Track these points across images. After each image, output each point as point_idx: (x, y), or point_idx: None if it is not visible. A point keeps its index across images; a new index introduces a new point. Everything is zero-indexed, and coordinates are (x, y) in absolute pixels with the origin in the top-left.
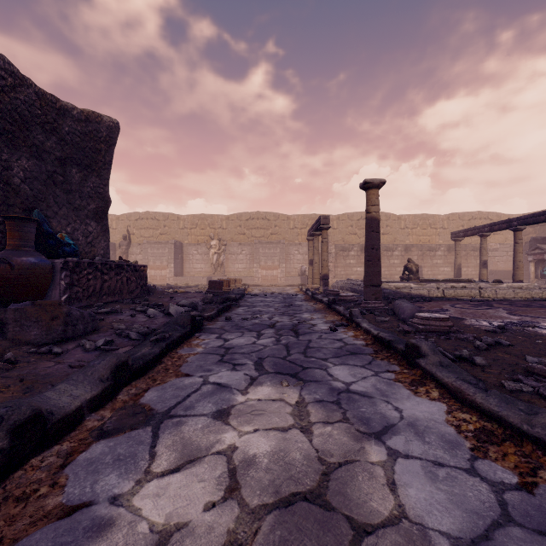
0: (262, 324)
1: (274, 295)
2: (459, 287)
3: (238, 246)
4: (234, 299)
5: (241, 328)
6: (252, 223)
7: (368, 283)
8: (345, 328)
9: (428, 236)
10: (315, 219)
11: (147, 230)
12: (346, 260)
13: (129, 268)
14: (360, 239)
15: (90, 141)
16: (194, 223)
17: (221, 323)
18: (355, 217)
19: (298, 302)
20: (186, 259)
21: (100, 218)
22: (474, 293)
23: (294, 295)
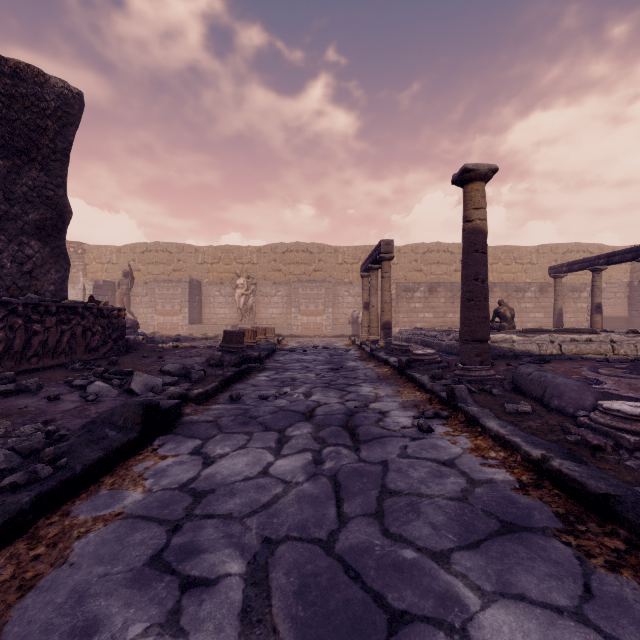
0: (291, 411)
1: (316, 350)
2: (582, 341)
3: (272, 286)
4: (256, 358)
5: (250, 420)
6: (291, 257)
7: (469, 337)
8: (446, 422)
9: (512, 274)
10: (369, 252)
11: (156, 266)
12: (410, 304)
13: (88, 312)
14: (427, 277)
15: (25, 111)
16: (216, 256)
17: (219, 409)
18: (420, 249)
19: (350, 362)
20: (205, 303)
21: (48, 236)
22: (605, 349)
23: (345, 351)
